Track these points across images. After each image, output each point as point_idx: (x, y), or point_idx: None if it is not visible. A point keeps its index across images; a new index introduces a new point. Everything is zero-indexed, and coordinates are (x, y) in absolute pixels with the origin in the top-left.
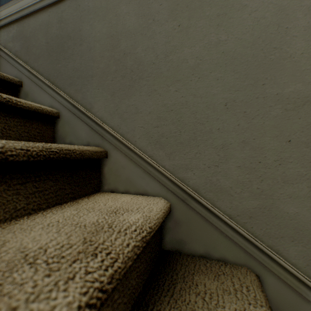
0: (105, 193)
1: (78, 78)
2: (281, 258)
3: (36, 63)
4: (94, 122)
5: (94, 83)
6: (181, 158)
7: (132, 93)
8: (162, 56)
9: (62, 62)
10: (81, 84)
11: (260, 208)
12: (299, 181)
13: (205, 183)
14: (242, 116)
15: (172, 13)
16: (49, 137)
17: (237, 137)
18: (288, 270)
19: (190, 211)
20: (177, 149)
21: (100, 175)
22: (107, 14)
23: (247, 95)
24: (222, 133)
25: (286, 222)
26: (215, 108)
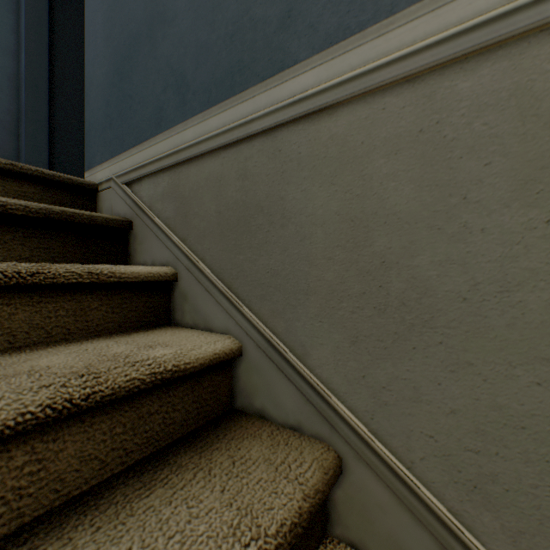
0: (339, 547)
1: (277, 289)
2: None
3: (200, 244)
4: (311, 389)
5: (311, 308)
6: None
7: (403, 351)
8: (491, 287)
9: (246, 253)
10: (283, 302)
11: None
12: None
13: None
14: None
15: (523, 188)
16: (224, 391)
17: None
18: None
19: None
20: (541, 530)
21: (326, 499)
22: (341, 172)
23: None
24: None
25: None
26: None
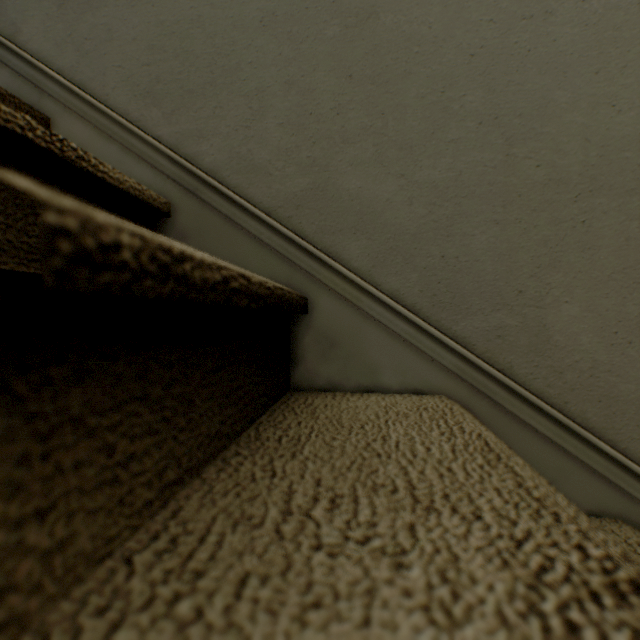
0: None
1: None
2: (337, 261)
3: None
4: (20, 60)
5: None
6: (191, 119)
7: (101, 1)
8: None
9: None
10: None
11: (312, 189)
12: (363, 139)
13: (230, 161)
14: (286, 40)
15: None
16: None
17: (280, 76)
18: (347, 277)
19: (204, 211)
20: (184, 104)
21: None
22: None
23: (294, 4)
24: (256, 71)
25: (347, 206)
26: (247, 27)
